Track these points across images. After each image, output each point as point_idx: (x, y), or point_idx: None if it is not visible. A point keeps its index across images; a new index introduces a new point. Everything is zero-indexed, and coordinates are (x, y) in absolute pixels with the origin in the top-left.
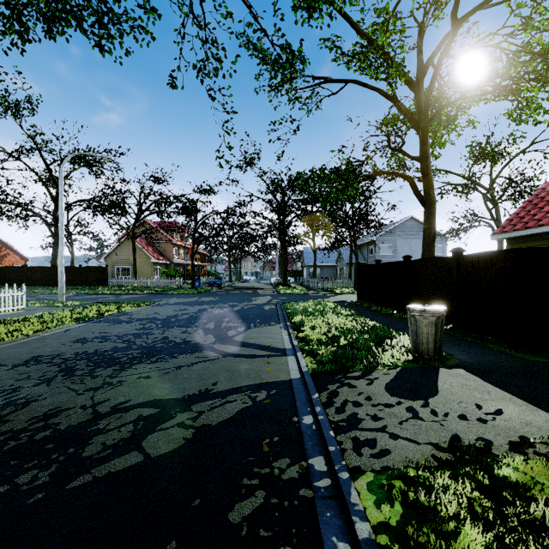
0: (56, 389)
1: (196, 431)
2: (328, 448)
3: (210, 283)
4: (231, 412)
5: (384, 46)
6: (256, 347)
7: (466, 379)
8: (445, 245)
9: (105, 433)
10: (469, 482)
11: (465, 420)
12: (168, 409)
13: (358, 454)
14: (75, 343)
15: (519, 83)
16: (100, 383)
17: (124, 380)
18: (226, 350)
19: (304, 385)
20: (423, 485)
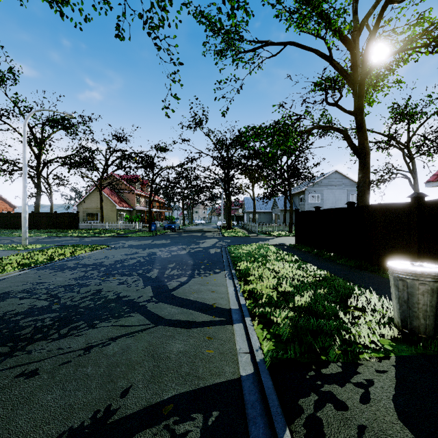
0: None
1: None
2: None
3: (165, 227)
4: None
5: None
6: (197, 308)
7: None
8: None
9: None
10: None
11: None
12: None
13: None
14: None
15: None
16: None
17: None
18: (160, 313)
19: (261, 395)
20: None
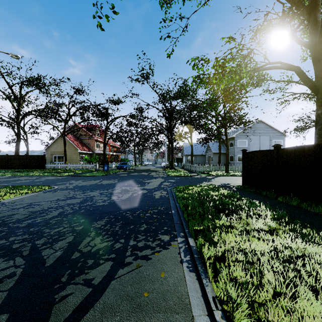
0: None
1: None
2: None
3: (118, 167)
4: None
5: None
6: None
7: None
8: (284, 140)
9: None
10: None
11: None
12: None
13: None
14: None
15: None
16: None
17: None
18: None
19: None
20: None
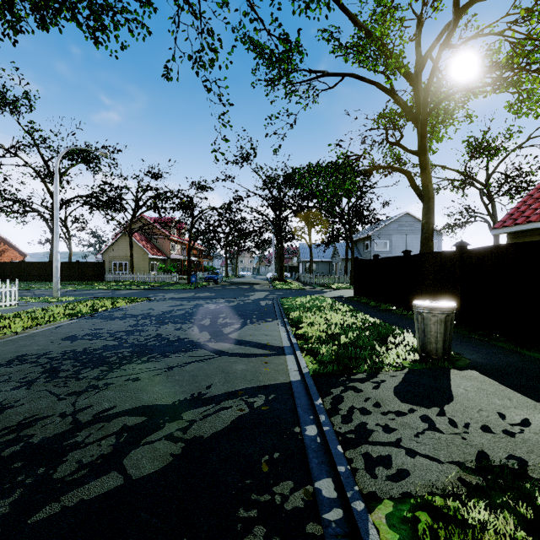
0: (35, 394)
1: (186, 445)
2: (336, 467)
3: (207, 278)
4: (225, 421)
5: (383, 37)
6: (253, 346)
7: (481, 382)
8: (440, 241)
9: (82, 448)
10: (510, 516)
11: (489, 433)
12: (156, 418)
13: (372, 475)
14: (64, 341)
15: (520, 75)
16: (85, 386)
17: (111, 382)
18: (221, 348)
19: (305, 388)
20: (454, 519)
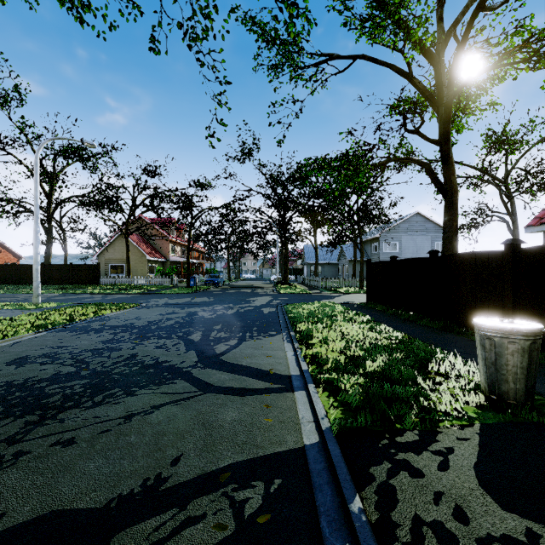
0: None
1: None
2: None
3: (207, 282)
4: None
5: (405, 3)
6: (251, 374)
7: None
8: None
9: None
10: None
11: None
12: None
13: None
14: (7, 366)
15: None
16: None
17: (27, 450)
18: (208, 379)
19: (327, 464)
20: None
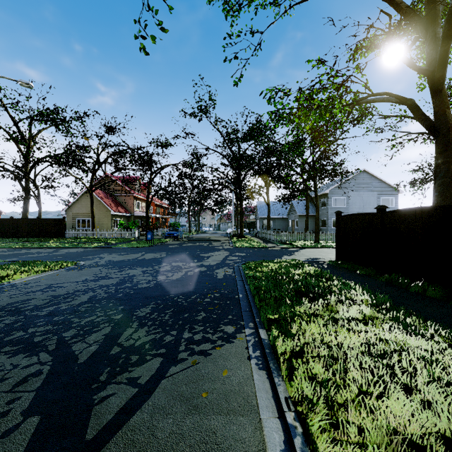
0: None
1: None
2: None
3: (166, 235)
4: None
5: None
6: None
7: None
8: (397, 198)
9: None
10: None
11: None
12: None
13: None
14: None
15: None
16: None
17: None
18: None
19: None
20: None
